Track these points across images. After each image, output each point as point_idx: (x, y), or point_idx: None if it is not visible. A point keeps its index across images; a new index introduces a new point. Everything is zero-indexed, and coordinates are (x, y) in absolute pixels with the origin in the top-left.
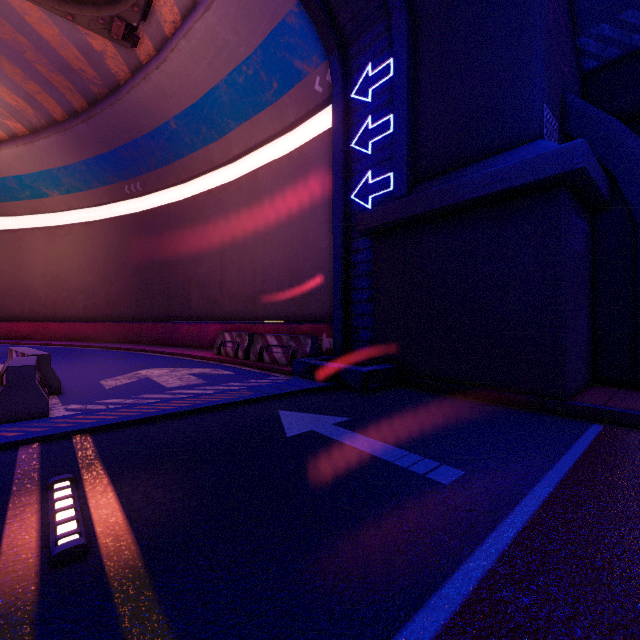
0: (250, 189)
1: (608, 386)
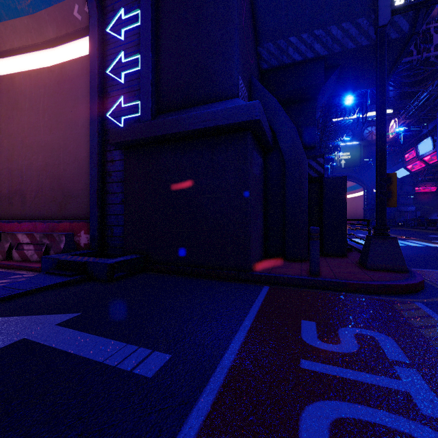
0: (6, 91)
1: (272, 258)
